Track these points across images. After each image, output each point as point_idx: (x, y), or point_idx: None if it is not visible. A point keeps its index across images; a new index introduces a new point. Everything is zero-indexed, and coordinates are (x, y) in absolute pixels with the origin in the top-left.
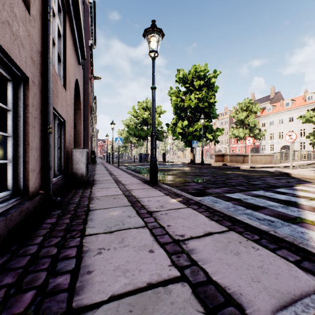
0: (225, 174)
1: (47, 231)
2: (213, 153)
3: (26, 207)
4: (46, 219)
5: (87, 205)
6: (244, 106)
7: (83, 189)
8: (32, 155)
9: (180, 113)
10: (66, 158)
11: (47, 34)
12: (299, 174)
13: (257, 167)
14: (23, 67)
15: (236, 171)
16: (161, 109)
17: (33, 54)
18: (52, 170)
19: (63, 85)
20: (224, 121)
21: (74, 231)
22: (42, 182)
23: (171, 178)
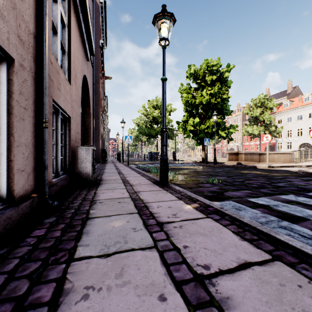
0: (241, 174)
1: (27, 250)
2: (226, 152)
3: (6, 217)
4: (33, 230)
5: (87, 211)
6: (259, 102)
7: (88, 190)
8: (19, 153)
9: (191, 110)
10: (71, 156)
11: (42, 14)
12: None
13: (276, 166)
14: (5, 43)
15: (254, 171)
16: (171, 107)
17: (21, 32)
18: (51, 169)
19: (68, 79)
20: (237, 118)
21: (61, 251)
22: (35, 184)
23: (182, 178)
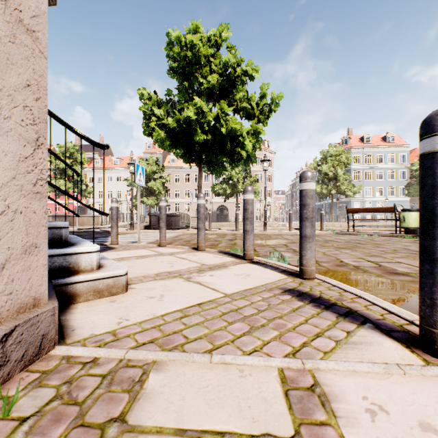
0: None
1: None
2: None
3: None
4: None
5: None
6: (68, 151)
7: None
8: None
9: None
10: None
11: None
12: None
13: (86, 228)
14: None
15: None
16: None
17: None
18: None
19: None
20: None
21: None
22: None
23: None
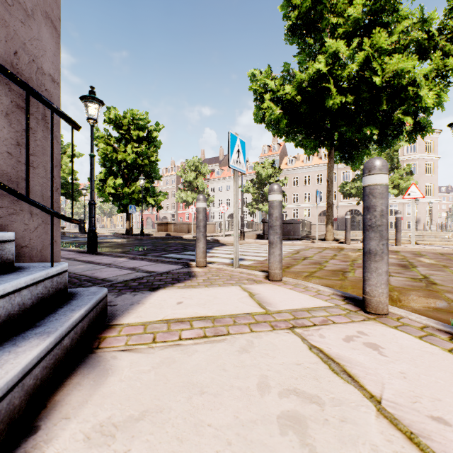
0: (166, 243)
1: None
2: (155, 222)
3: None
4: None
5: None
6: (193, 165)
7: None
8: None
9: (112, 167)
10: None
11: None
12: (225, 240)
13: None
14: None
15: (179, 241)
16: (74, 150)
17: None
18: None
19: None
20: (171, 179)
21: None
22: None
23: (107, 250)
